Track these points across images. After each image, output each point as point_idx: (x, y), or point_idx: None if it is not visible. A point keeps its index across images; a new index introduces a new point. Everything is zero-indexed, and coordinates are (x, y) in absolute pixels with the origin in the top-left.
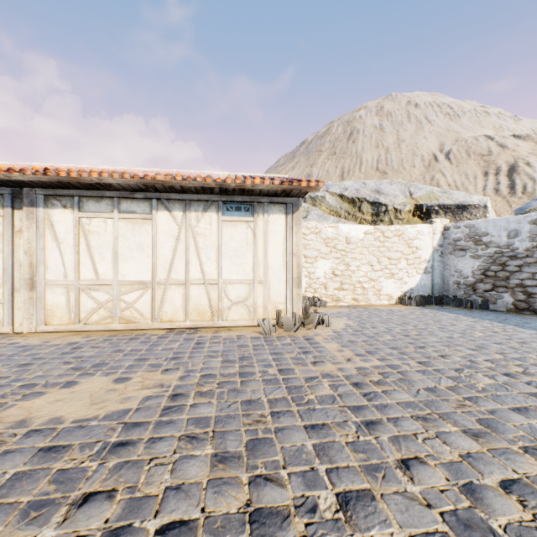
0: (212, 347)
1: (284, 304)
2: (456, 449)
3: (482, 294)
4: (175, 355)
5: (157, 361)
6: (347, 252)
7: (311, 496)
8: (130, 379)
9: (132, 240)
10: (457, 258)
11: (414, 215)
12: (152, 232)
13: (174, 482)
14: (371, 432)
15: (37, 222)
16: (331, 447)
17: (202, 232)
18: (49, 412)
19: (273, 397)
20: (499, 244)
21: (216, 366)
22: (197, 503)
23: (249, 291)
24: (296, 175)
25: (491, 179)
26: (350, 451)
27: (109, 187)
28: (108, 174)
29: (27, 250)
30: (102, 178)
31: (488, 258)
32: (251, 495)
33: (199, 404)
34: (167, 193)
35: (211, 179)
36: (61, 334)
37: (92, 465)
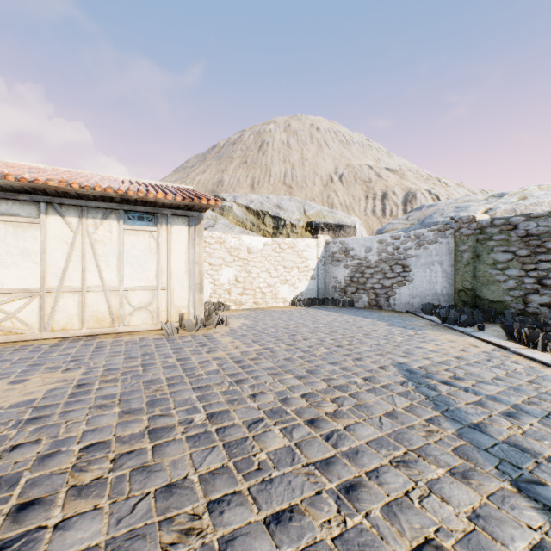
0: (114, 349)
1: (187, 308)
2: (286, 385)
3: (350, 296)
4: (75, 358)
5: (55, 364)
6: (249, 261)
7: (191, 417)
8: (28, 380)
9: (15, 245)
10: (335, 267)
11: (307, 230)
12: (40, 237)
13: (90, 428)
14: (238, 385)
15: None
16: (209, 395)
17: (101, 239)
18: None
19: (170, 376)
20: (360, 257)
21: (119, 362)
22: (110, 433)
23: (152, 297)
24: (207, 179)
25: (370, 203)
26: (221, 395)
27: None
28: None
29: None
30: None
31: (354, 267)
32: (150, 423)
33: (105, 387)
34: (59, 197)
35: (112, 190)
36: None
37: (12, 432)
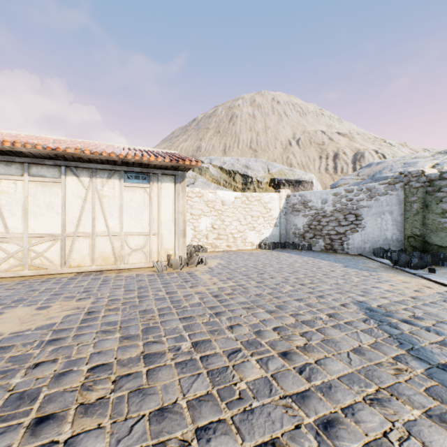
0: (116, 283)
1: (173, 250)
2: (259, 318)
3: (308, 240)
4: (86, 289)
5: (71, 294)
6: (223, 212)
7: (178, 345)
8: (50, 307)
9: (42, 199)
10: (295, 216)
11: (270, 185)
12: (61, 193)
13: (96, 351)
14: (217, 317)
15: None
16: (193, 325)
17: (107, 194)
18: None
19: (161, 307)
20: (317, 208)
21: (120, 293)
22: (112, 356)
23: (146, 241)
24: (188, 147)
25: (323, 162)
26: (203, 326)
27: (19, 154)
28: (21, 144)
29: None
30: (15, 147)
31: (311, 216)
32: (144, 349)
33: (109, 315)
34: (75, 162)
35: (114, 155)
36: None
37: (36, 351)
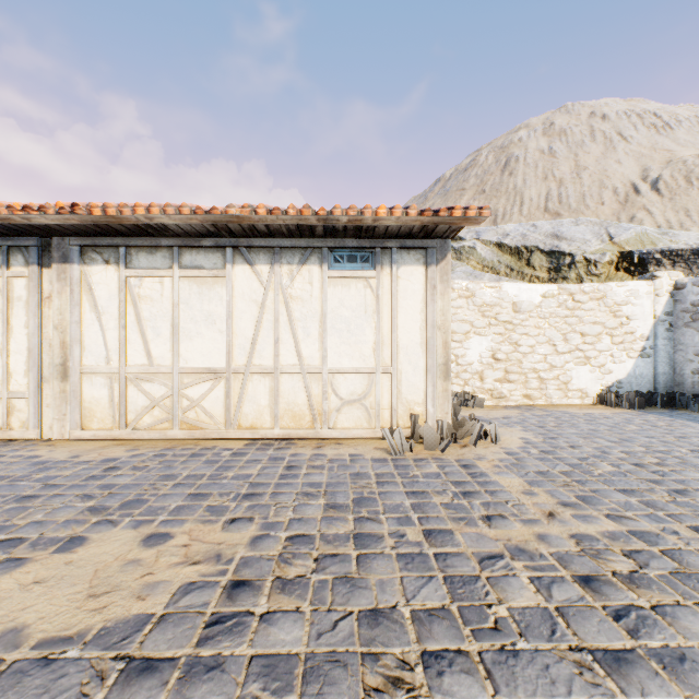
0: (311, 476)
1: (422, 404)
2: None
3: None
4: (251, 489)
5: (221, 500)
6: (515, 326)
7: None
8: (169, 539)
9: (199, 308)
10: None
11: (619, 268)
12: (226, 295)
13: None
14: None
15: (70, 285)
16: None
17: (298, 294)
18: (9, 612)
19: (421, 605)
20: None
21: (315, 516)
22: None
23: (369, 384)
24: None
25: None
26: None
27: (165, 231)
28: (159, 208)
29: (58, 324)
30: (152, 215)
31: None
32: None
33: (277, 613)
34: (247, 238)
35: (309, 212)
36: (101, 443)
37: None
